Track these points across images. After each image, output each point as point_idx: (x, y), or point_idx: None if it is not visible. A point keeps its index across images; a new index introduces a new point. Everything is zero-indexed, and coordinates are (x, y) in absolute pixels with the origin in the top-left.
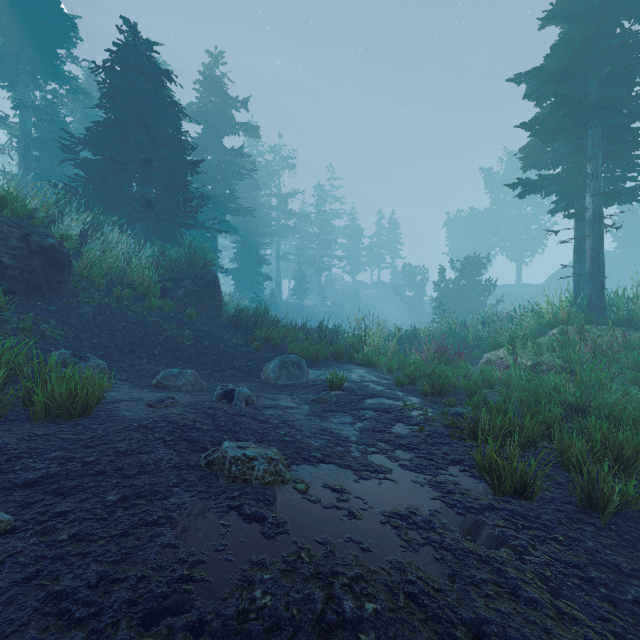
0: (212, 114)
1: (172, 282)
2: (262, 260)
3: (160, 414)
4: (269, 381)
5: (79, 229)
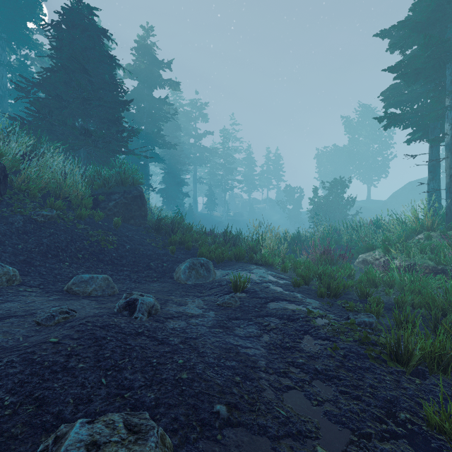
0: (144, 72)
1: (104, 196)
2: (182, 182)
3: (35, 341)
4: (180, 281)
5: (22, 150)
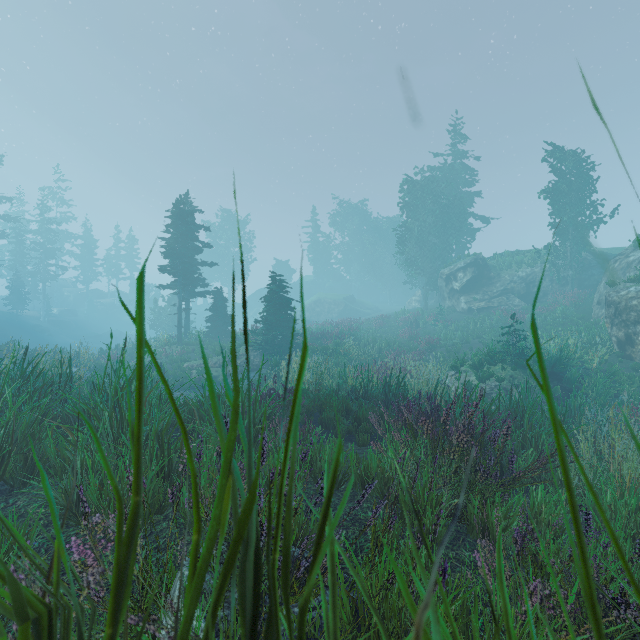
0: None
1: None
2: None
3: None
4: None
5: None
